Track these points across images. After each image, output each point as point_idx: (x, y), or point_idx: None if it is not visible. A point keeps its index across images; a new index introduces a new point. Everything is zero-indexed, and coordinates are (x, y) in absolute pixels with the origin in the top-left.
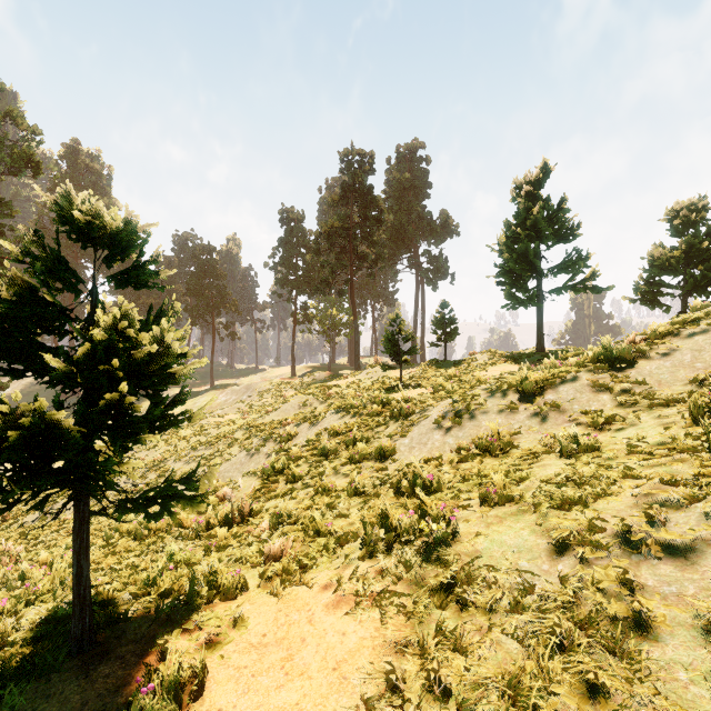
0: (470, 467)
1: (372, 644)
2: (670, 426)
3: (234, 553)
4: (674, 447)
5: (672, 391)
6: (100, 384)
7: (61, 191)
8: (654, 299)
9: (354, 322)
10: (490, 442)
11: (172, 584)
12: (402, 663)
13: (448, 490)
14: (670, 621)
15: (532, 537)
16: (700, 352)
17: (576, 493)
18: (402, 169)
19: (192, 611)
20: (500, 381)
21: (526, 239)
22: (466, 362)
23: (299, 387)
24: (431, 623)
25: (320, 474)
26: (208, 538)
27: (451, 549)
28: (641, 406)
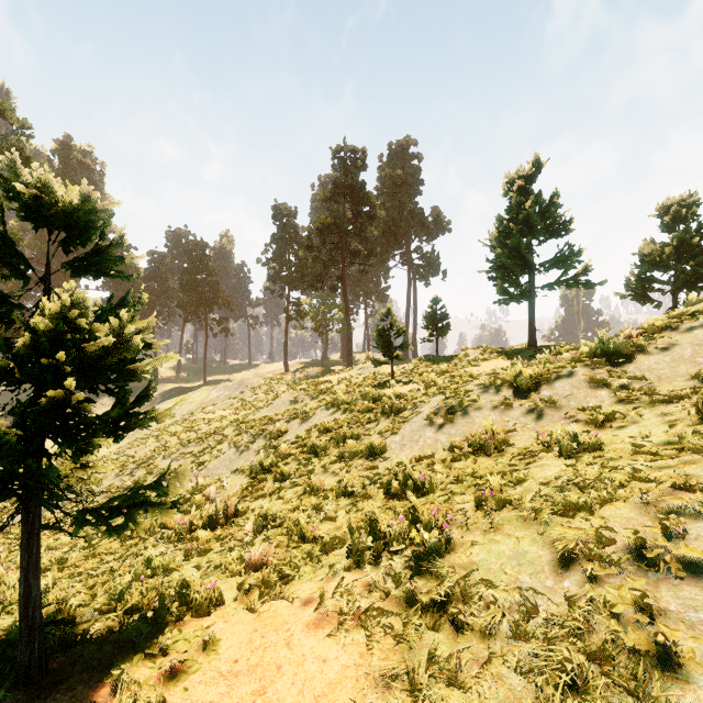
0: (463, 466)
1: (356, 675)
2: (675, 424)
3: (214, 560)
4: (683, 447)
5: (673, 387)
6: (44, 380)
7: (5, 162)
8: (645, 295)
9: (347, 318)
10: (484, 440)
11: (141, 598)
12: (389, 700)
13: (440, 491)
14: (701, 657)
15: (533, 547)
16: (701, 347)
17: (579, 498)
18: (394, 166)
19: (159, 630)
20: (493, 377)
21: (518, 234)
22: (457, 358)
23: (291, 382)
24: (422, 648)
25: (309, 473)
26: (190, 540)
27: (444, 560)
28: (641, 402)
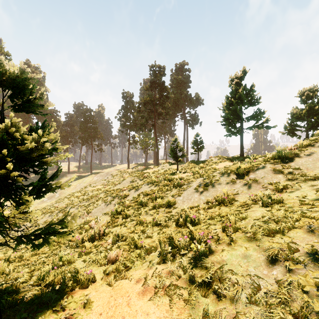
0: (214, 211)
1: None
2: None
3: (92, 257)
4: None
5: (314, 173)
6: None
7: None
8: (293, 132)
9: (156, 143)
10: (223, 198)
11: (54, 278)
12: None
13: (203, 223)
14: None
15: (255, 252)
16: None
17: (276, 227)
18: (178, 74)
19: (62, 296)
20: (226, 169)
21: (235, 104)
22: (207, 161)
23: (131, 173)
24: (199, 307)
25: (139, 214)
26: (81, 247)
27: (208, 259)
28: (299, 180)
